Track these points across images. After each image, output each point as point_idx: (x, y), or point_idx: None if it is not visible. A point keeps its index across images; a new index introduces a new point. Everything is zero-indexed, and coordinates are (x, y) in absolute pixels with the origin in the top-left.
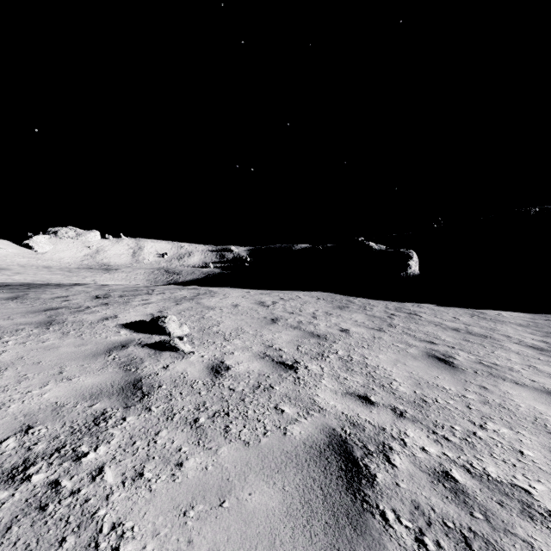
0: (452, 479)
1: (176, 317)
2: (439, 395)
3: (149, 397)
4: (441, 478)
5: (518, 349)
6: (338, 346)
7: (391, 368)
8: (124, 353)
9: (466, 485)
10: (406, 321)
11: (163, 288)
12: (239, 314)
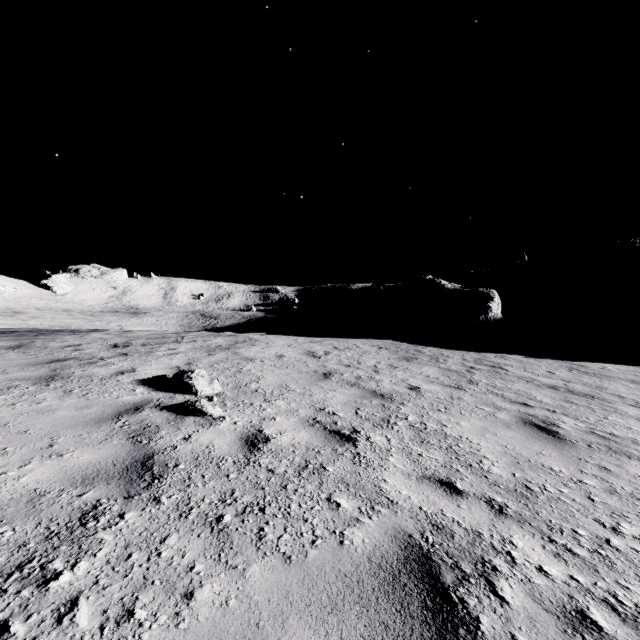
0: (594, 627)
1: (206, 370)
2: (547, 480)
3: (160, 481)
4: (576, 623)
5: (637, 414)
6: (408, 409)
7: (478, 440)
8: (136, 418)
9: (617, 638)
10: (490, 376)
11: (195, 335)
12: (284, 367)
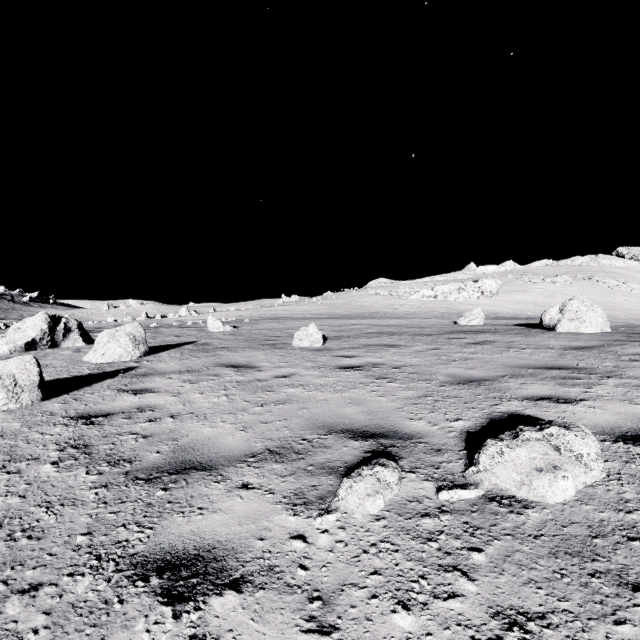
0: None
1: None
2: None
3: (138, 483)
4: None
5: None
6: None
7: None
8: (331, 441)
9: None
10: None
11: None
12: None
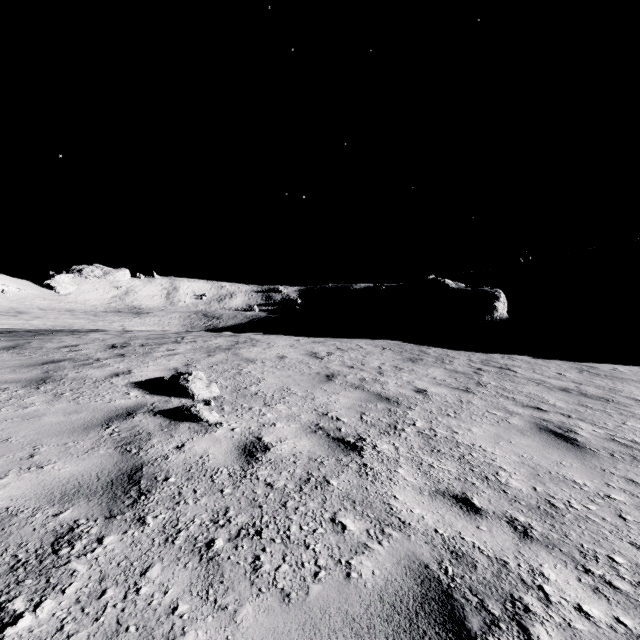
0: None
1: (205, 372)
2: (572, 495)
3: (147, 498)
4: None
5: None
6: (415, 414)
7: (492, 449)
8: (127, 424)
9: None
10: (498, 378)
11: (195, 336)
12: (286, 369)
